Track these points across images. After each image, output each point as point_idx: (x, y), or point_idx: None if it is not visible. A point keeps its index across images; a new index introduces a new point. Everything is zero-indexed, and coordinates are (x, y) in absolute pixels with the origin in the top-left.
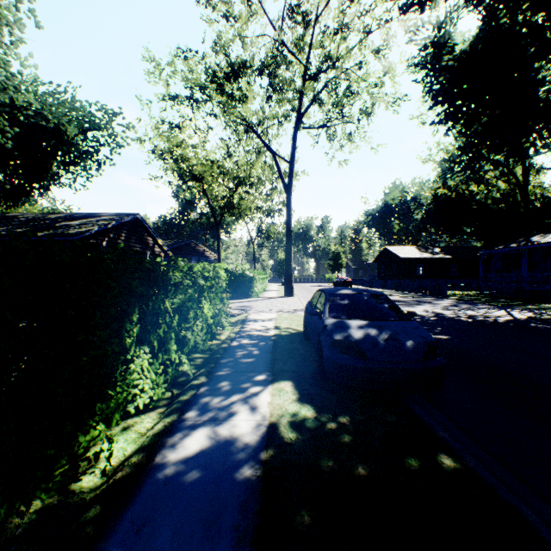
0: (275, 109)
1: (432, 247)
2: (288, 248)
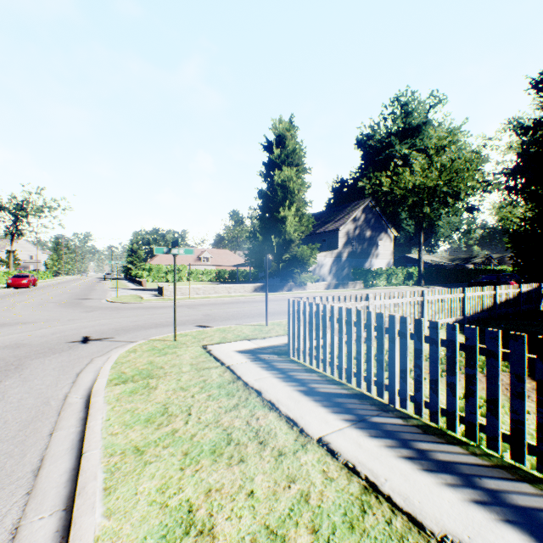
0: None
1: None
2: None
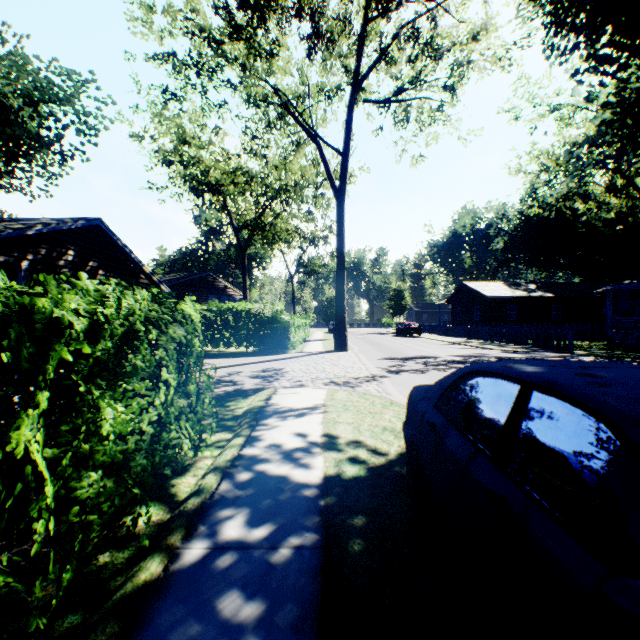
0: (320, 74)
1: (525, 283)
2: (340, 280)
